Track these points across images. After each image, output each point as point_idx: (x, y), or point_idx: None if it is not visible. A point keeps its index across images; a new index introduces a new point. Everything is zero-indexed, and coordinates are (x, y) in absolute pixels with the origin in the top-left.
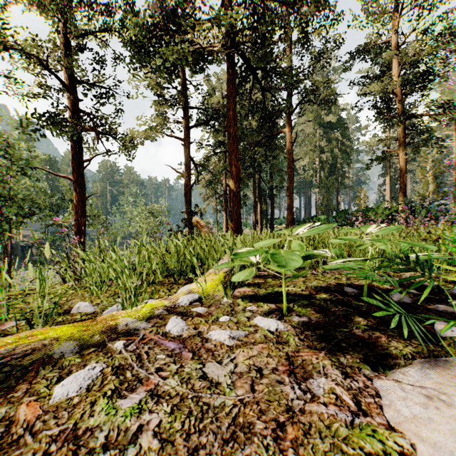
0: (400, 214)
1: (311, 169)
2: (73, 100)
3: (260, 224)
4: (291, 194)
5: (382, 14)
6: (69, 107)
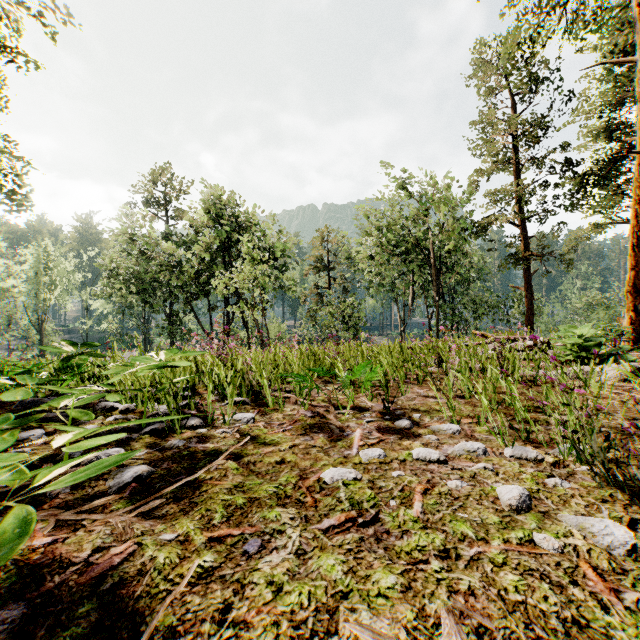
0: None
1: None
2: (525, 234)
3: None
4: None
5: None
6: (522, 240)
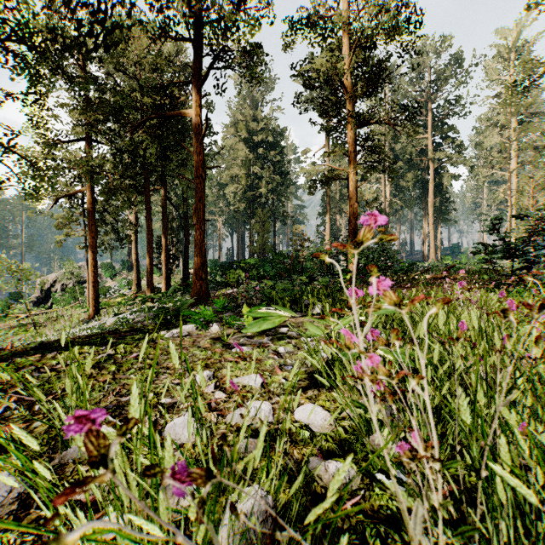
0: (351, 259)
1: (244, 198)
2: None
3: (165, 270)
4: (201, 222)
5: None
6: None
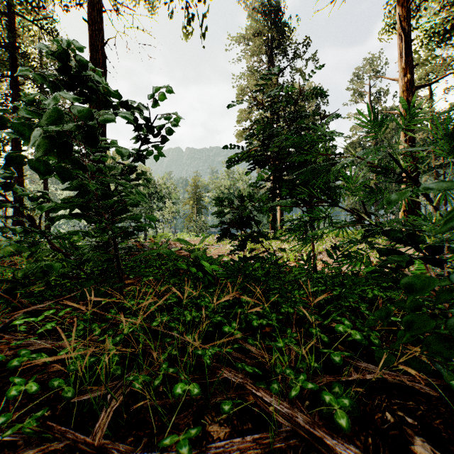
0: None
1: None
2: None
3: None
4: (376, 210)
5: None
6: None
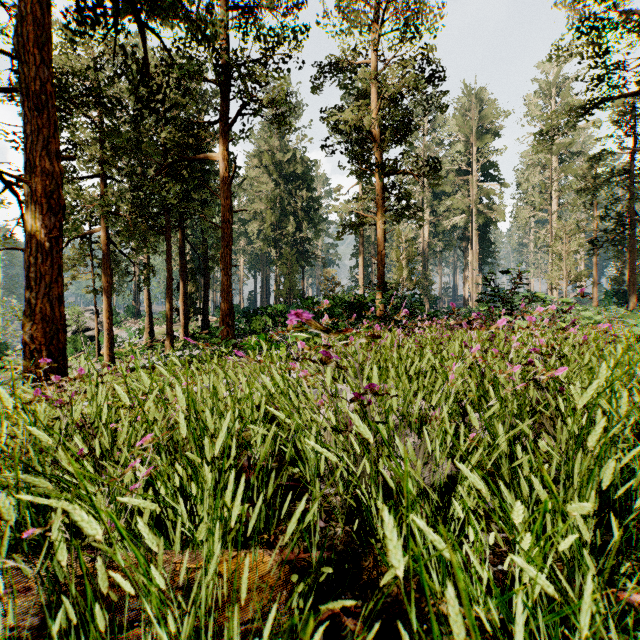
0: (378, 306)
1: (269, 237)
2: None
3: (183, 317)
4: (228, 267)
5: (358, 14)
6: None
